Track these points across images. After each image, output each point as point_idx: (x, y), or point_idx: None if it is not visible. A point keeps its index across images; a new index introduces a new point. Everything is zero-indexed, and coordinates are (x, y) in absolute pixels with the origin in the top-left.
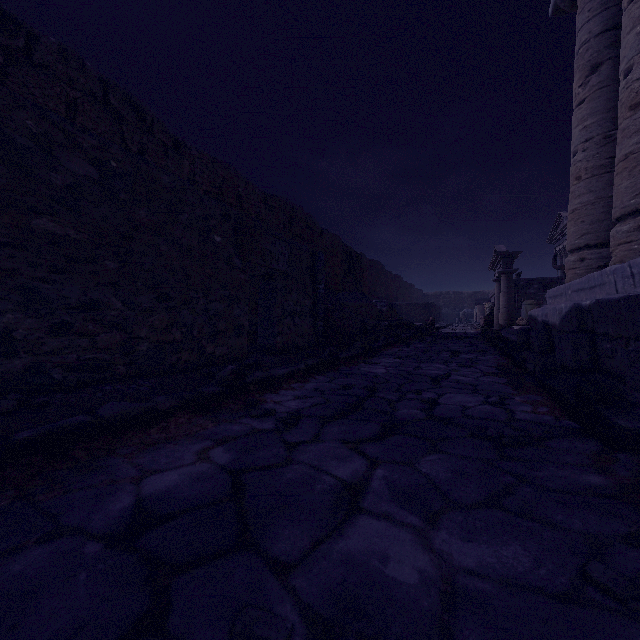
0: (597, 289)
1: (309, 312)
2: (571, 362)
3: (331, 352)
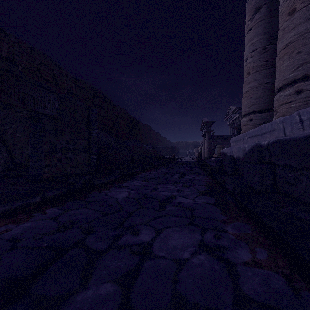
0: (267, 134)
1: (83, 149)
2: (258, 186)
3: (84, 181)
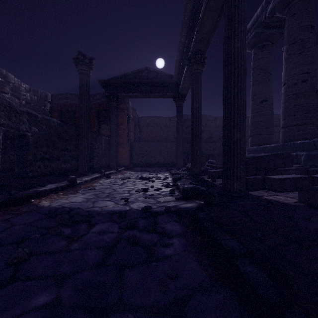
0: None
1: None
2: None
3: None
